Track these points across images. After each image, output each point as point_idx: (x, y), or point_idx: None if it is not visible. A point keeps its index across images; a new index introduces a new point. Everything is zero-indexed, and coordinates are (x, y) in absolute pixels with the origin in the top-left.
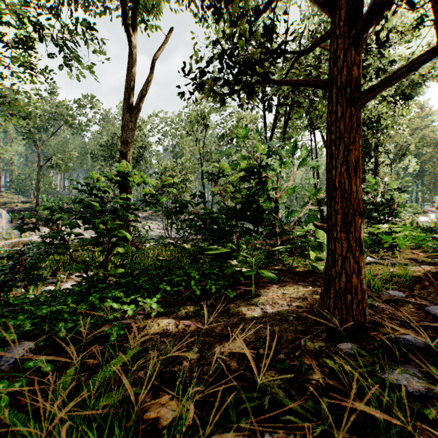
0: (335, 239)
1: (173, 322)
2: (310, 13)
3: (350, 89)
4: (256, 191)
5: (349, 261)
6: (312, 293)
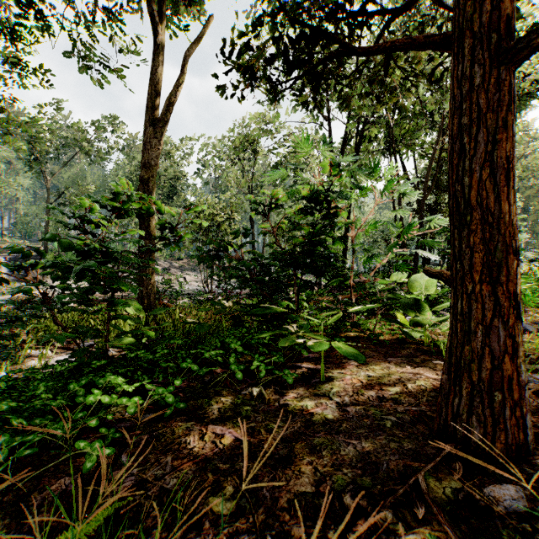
0: (470, 294)
1: (197, 428)
2: (389, 2)
3: (497, 35)
4: (323, 230)
5: (497, 332)
6: (412, 376)
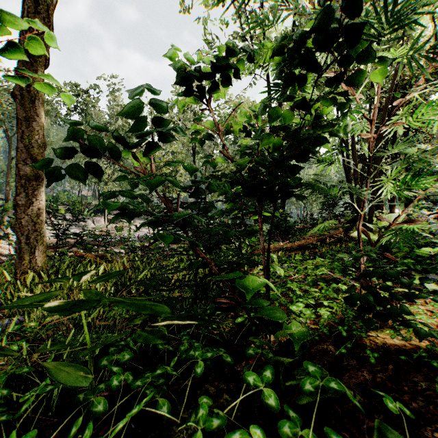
0: None
1: None
2: None
3: None
4: None
5: None
6: None
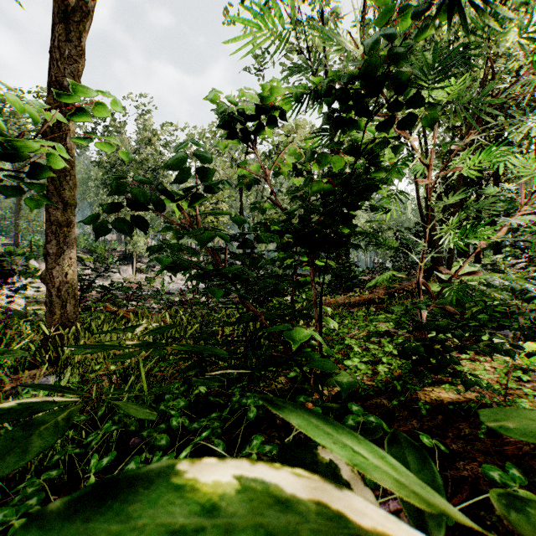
0: None
1: None
2: None
3: None
4: None
5: None
6: None
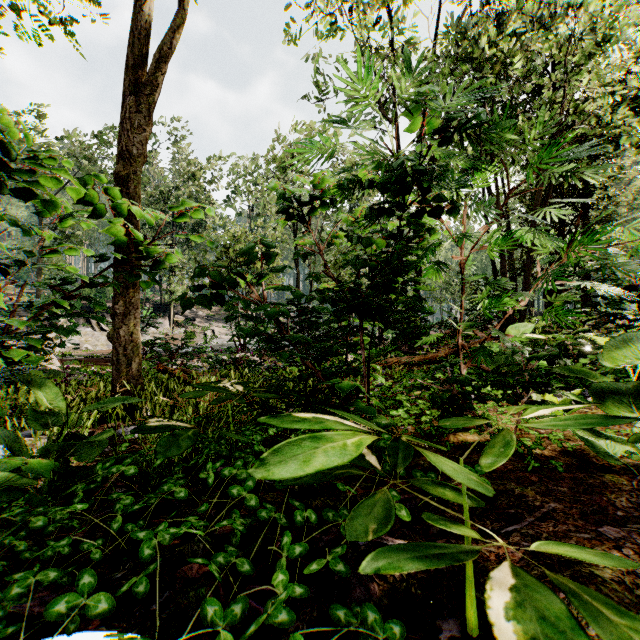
0: None
1: None
2: None
3: None
4: None
5: None
6: None
